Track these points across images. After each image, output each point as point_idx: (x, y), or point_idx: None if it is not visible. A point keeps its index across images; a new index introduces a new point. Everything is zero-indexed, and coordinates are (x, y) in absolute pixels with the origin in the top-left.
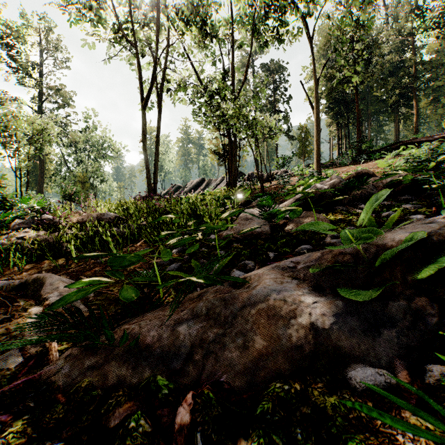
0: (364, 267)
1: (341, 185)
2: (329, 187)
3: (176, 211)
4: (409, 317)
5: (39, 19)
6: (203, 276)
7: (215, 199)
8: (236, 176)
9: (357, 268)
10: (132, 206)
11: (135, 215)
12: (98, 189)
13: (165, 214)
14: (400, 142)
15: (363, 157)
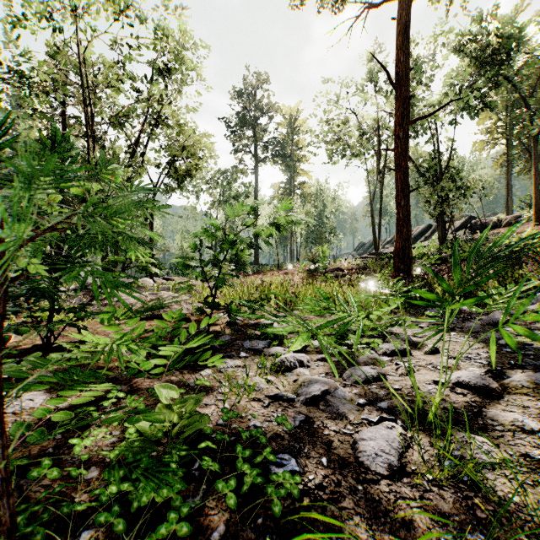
0: None
1: None
2: (448, 255)
3: (389, 264)
4: None
5: (291, 121)
6: (386, 276)
7: (418, 254)
8: (443, 233)
9: None
10: (369, 262)
11: (371, 266)
12: (330, 242)
13: (383, 266)
14: None
15: None
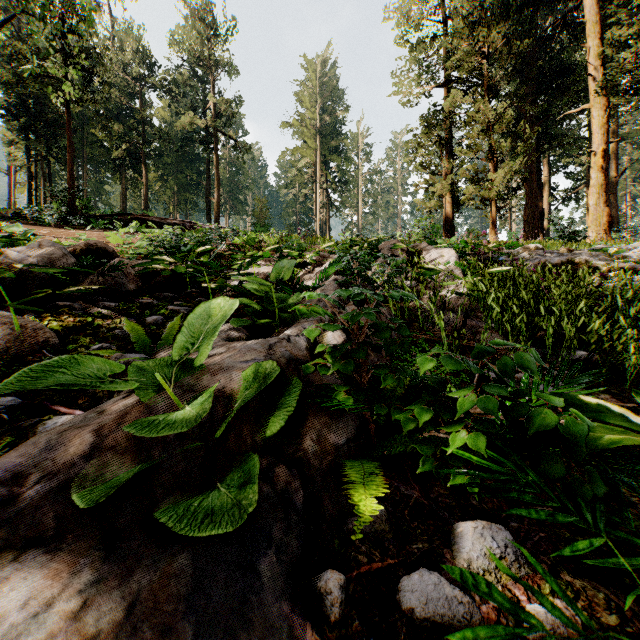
0: (202, 443)
1: (67, 261)
2: (42, 262)
3: None
4: (281, 510)
5: None
6: None
7: None
8: None
9: (185, 446)
10: None
11: None
12: None
13: None
14: (131, 215)
15: (81, 220)
